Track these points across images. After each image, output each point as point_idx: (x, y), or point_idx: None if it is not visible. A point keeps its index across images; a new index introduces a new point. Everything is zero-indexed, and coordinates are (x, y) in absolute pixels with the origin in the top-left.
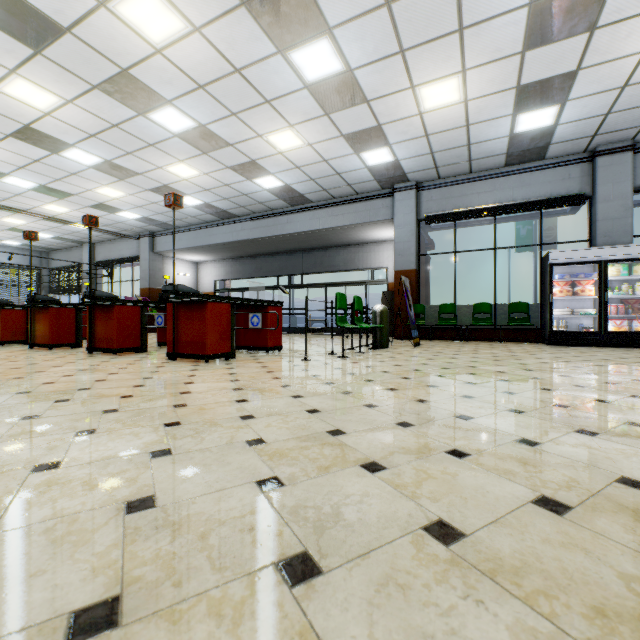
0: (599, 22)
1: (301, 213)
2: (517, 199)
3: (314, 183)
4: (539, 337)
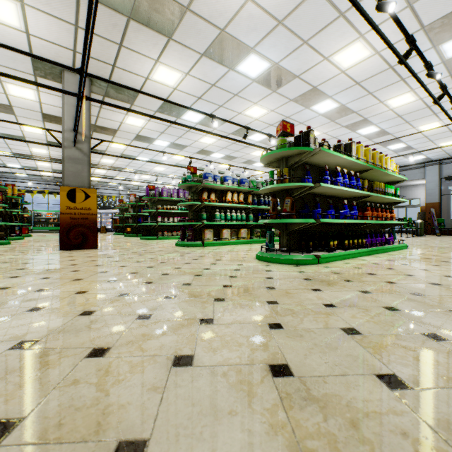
0: None
1: None
2: None
3: None
4: None
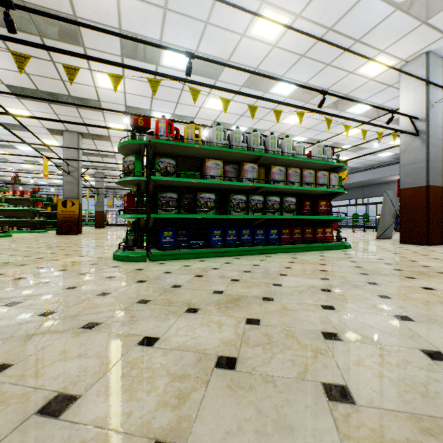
0: None
1: (357, 173)
2: None
3: (359, 164)
4: None
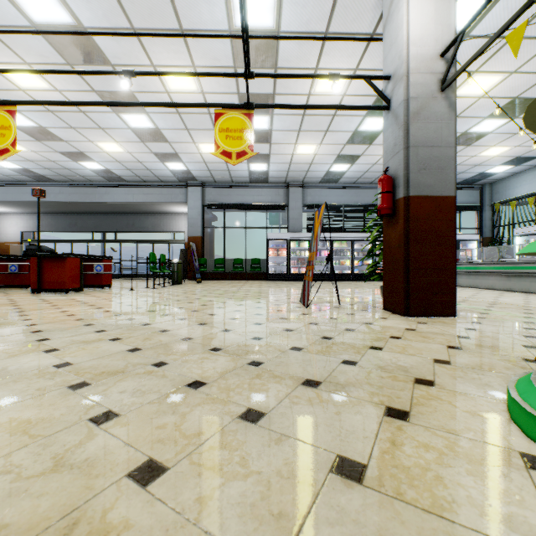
0: (272, 142)
1: (118, 188)
2: (256, 202)
3: (130, 171)
4: (266, 277)
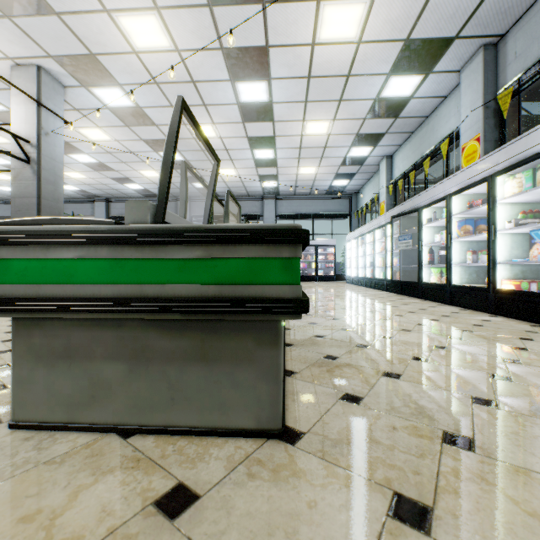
0: (116, 170)
1: None
2: None
3: None
4: None
